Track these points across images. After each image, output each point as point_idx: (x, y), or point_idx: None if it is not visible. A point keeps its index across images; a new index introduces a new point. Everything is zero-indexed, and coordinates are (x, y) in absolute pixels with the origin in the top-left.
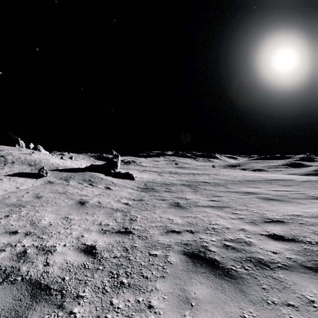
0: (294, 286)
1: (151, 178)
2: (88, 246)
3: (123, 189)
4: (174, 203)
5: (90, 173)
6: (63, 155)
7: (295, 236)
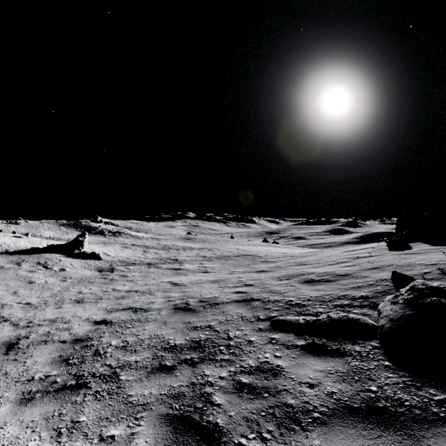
0: (100, 302)
1: (128, 256)
2: (27, 302)
3: (81, 270)
4: (110, 280)
5: (48, 255)
6: (17, 224)
7: (137, 290)
